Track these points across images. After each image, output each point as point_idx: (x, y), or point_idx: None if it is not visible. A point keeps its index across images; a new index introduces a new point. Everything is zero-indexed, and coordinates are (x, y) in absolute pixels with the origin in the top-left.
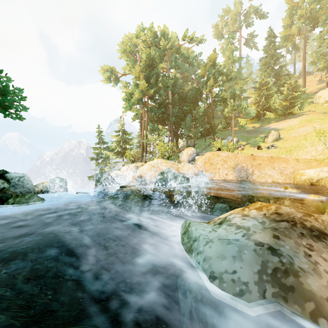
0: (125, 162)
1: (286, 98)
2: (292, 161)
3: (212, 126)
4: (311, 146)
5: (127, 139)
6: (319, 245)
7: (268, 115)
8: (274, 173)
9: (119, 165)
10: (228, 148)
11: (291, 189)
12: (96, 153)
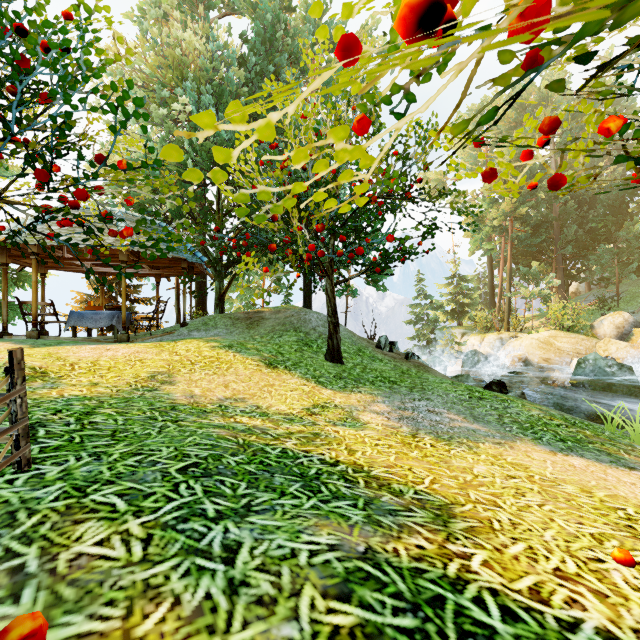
0: (466, 329)
1: None
2: None
3: None
4: None
5: (467, 289)
6: None
7: None
8: None
9: (454, 333)
10: None
11: None
12: (414, 313)
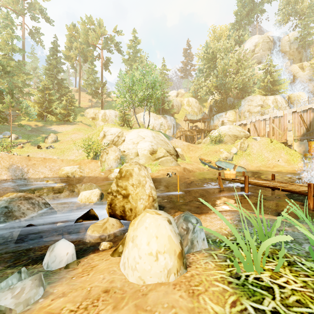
0: None
1: (65, 107)
2: (59, 161)
3: None
4: (76, 149)
5: None
6: (27, 202)
7: (50, 118)
8: (46, 171)
9: None
10: (3, 146)
11: (50, 182)
12: None
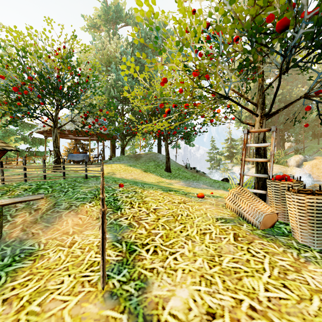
0: (234, 163)
1: None
2: None
3: None
4: None
5: (235, 145)
6: None
7: None
8: None
9: (228, 165)
10: None
11: None
12: (210, 156)
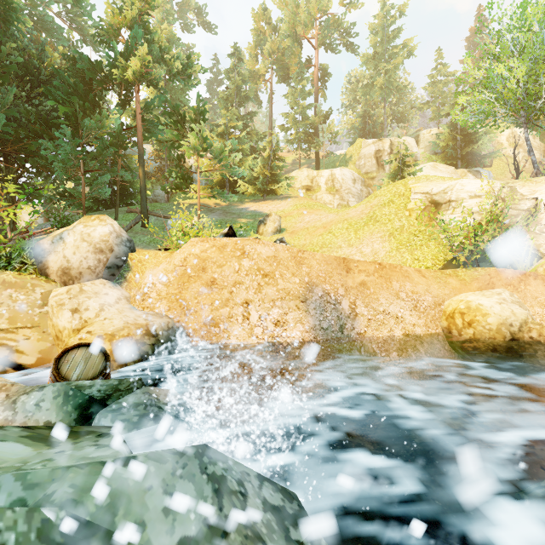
0: None
1: (265, 164)
2: (416, 275)
3: (141, 181)
4: (350, 246)
5: None
6: None
7: (242, 187)
8: (405, 311)
9: None
10: (212, 236)
11: None
12: None
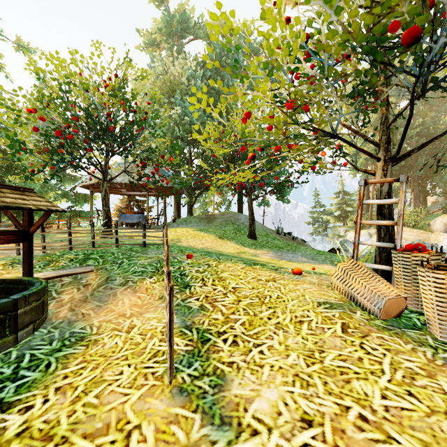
0: (348, 227)
1: None
2: None
3: None
4: None
5: (349, 200)
6: None
7: None
8: None
9: (340, 230)
10: None
11: None
12: (312, 217)
